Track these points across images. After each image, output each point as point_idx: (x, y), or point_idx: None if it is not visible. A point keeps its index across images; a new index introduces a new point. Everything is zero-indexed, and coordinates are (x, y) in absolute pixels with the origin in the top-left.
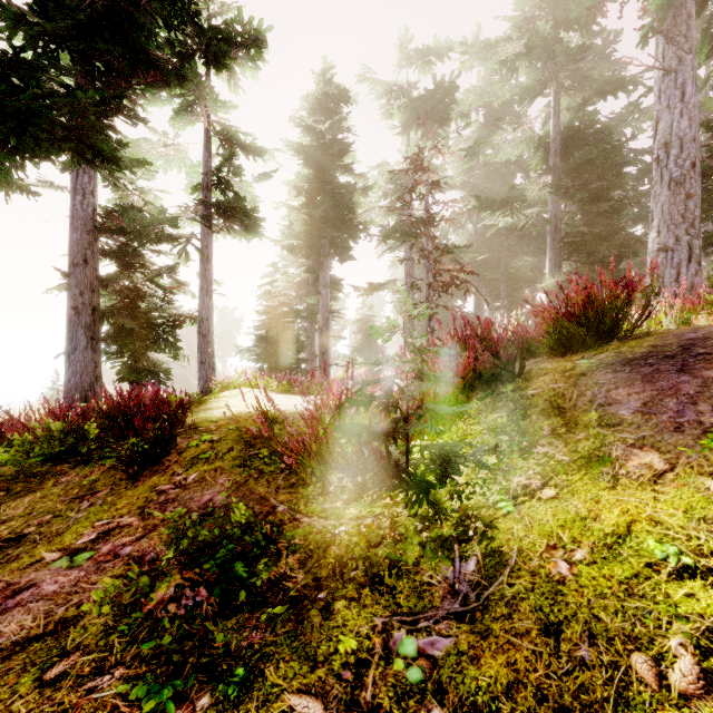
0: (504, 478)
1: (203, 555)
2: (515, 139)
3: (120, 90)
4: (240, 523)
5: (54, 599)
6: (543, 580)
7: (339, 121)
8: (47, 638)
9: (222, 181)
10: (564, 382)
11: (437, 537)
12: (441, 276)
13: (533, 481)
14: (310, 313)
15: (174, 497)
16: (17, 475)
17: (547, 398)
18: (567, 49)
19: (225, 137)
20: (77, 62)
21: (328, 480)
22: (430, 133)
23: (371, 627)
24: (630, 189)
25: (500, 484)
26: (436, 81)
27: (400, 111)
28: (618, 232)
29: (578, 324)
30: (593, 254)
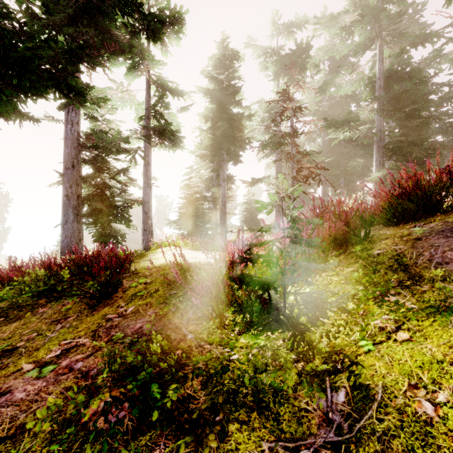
0: (363, 321)
1: (128, 376)
2: (351, 80)
3: (94, 57)
4: (157, 350)
5: (19, 406)
6: (410, 420)
7: (232, 73)
8: (7, 442)
9: (157, 113)
10: (403, 245)
11: (312, 371)
12: (302, 172)
13: (387, 325)
14: (214, 198)
15: (116, 324)
16: (8, 307)
17: (391, 257)
18: (389, 15)
19: (159, 85)
20: (67, 40)
21: (224, 316)
22: (294, 74)
23: (259, 452)
24: (433, 111)
25: (361, 326)
26: (297, 43)
27: (273, 65)
28: (426, 140)
29: (410, 201)
30: (407, 155)
